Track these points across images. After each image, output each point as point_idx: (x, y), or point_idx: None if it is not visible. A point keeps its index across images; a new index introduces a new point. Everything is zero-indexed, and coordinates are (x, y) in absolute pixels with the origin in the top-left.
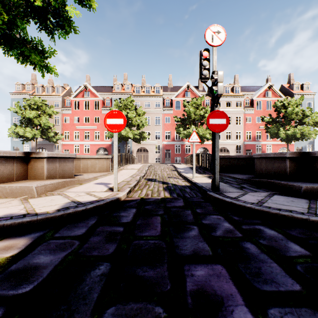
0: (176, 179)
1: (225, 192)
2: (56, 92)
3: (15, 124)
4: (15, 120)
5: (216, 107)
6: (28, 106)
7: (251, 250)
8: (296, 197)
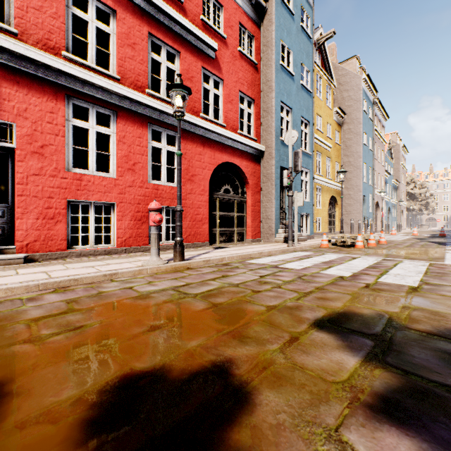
0: None
1: None
2: None
3: None
4: None
5: None
6: None
7: None
8: None
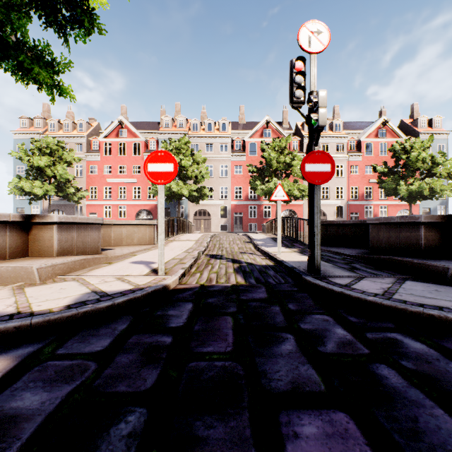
0: (252, 255)
1: (330, 275)
2: (79, 129)
3: (18, 176)
4: (19, 171)
5: (315, 146)
6: (37, 150)
7: (390, 380)
8: (441, 283)
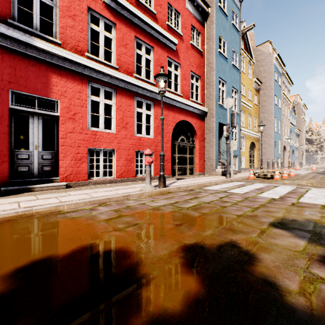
0: None
1: None
2: None
3: None
4: None
5: None
6: None
7: None
8: None
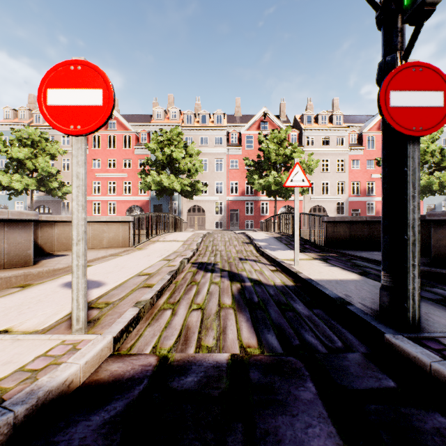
0: (256, 263)
1: (443, 332)
2: None
3: None
4: (2, 165)
5: (404, 59)
6: (17, 141)
7: None
8: None
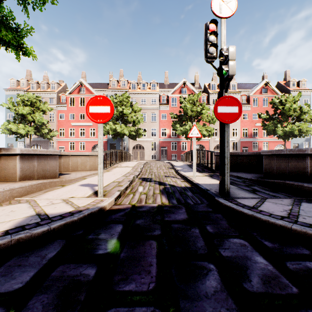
0: (173, 178)
1: (238, 197)
2: (51, 88)
3: (8, 120)
4: (9, 117)
5: (225, 92)
6: (21, 102)
7: None
8: None
